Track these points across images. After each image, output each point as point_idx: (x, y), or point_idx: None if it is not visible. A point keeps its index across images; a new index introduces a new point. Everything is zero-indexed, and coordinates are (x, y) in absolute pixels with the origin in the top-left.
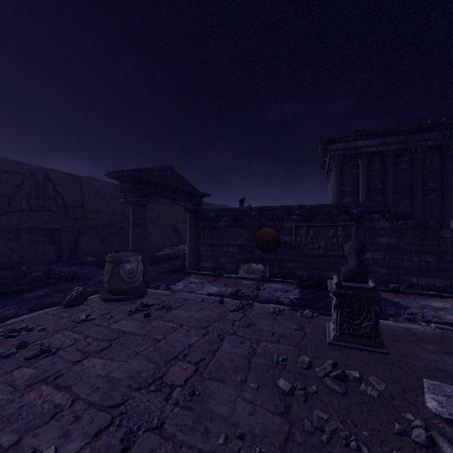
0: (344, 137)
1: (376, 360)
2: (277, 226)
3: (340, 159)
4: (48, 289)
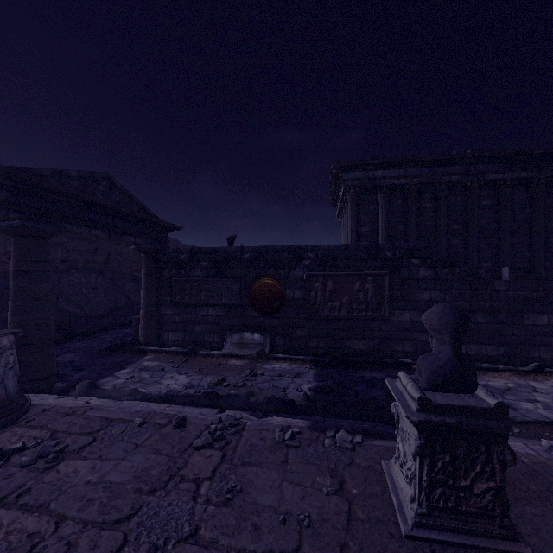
0: (361, 164)
1: None
2: (282, 275)
3: (357, 192)
4: None
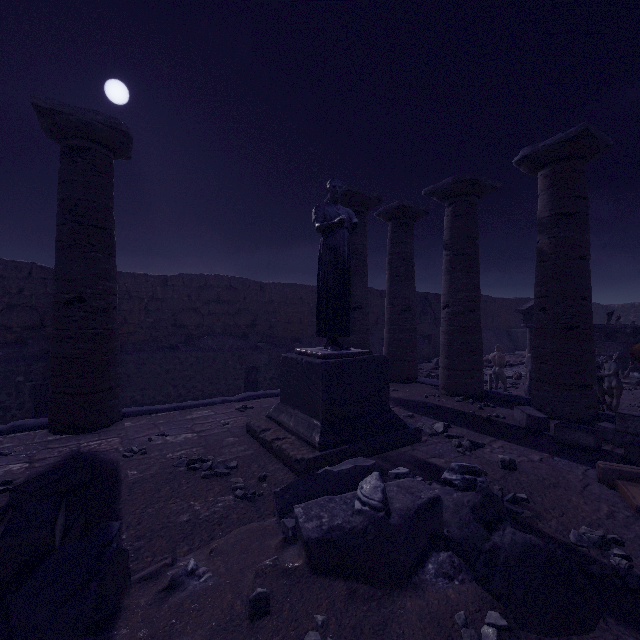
0: None
1: None
2: None
3: None
4: None
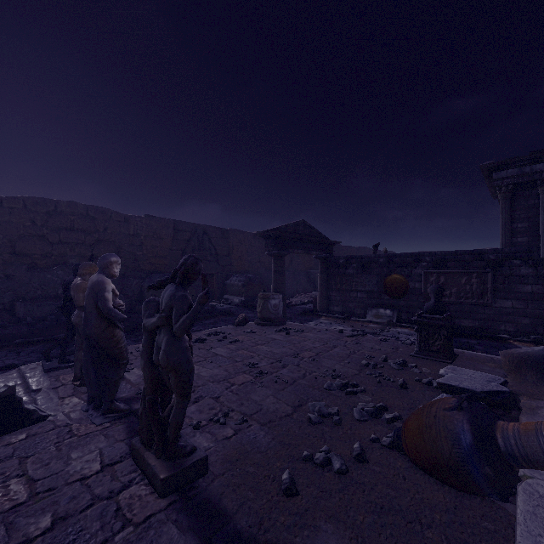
0: (514, 162)
1: (437, 364)
2: (406, 272)
3: (510, 189)
4: (215, 319)
